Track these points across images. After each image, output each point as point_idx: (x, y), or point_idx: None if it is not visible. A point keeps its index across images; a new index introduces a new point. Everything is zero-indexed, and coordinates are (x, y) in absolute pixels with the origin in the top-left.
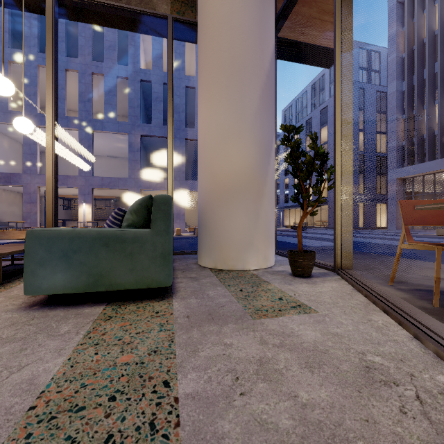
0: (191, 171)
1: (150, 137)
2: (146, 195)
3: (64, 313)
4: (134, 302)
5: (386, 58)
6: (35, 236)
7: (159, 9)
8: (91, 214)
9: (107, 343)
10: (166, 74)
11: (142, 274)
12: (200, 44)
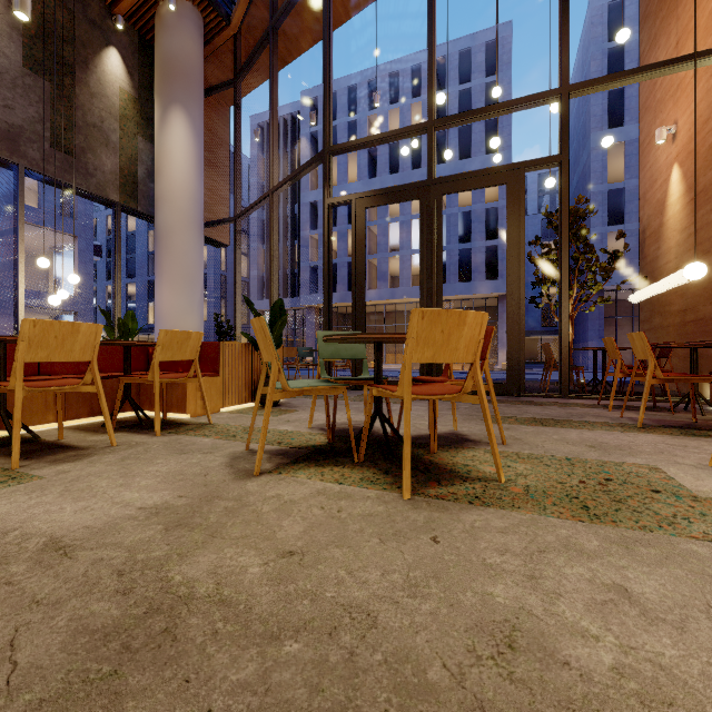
0: None
1: None
2: None
3: None
4: None
5: (248, 169)
6: None
7: (112, 197)
8: None
9: None
10: None
11: None
12: (166, 255)
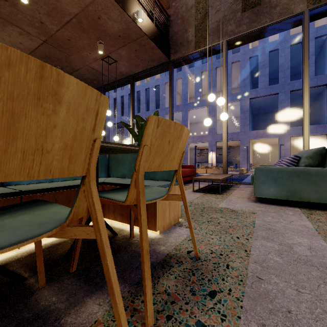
0: (295, 118)
1: (256, 98)
2: (320, 147)
3: (278, 207)
4: (317, 210)
5: None
6: (259, 170)
7: (296, 10)
8: (215, 158)
9: (326, 223)
10: (271, 43)
11: (323, 194)
12: None
